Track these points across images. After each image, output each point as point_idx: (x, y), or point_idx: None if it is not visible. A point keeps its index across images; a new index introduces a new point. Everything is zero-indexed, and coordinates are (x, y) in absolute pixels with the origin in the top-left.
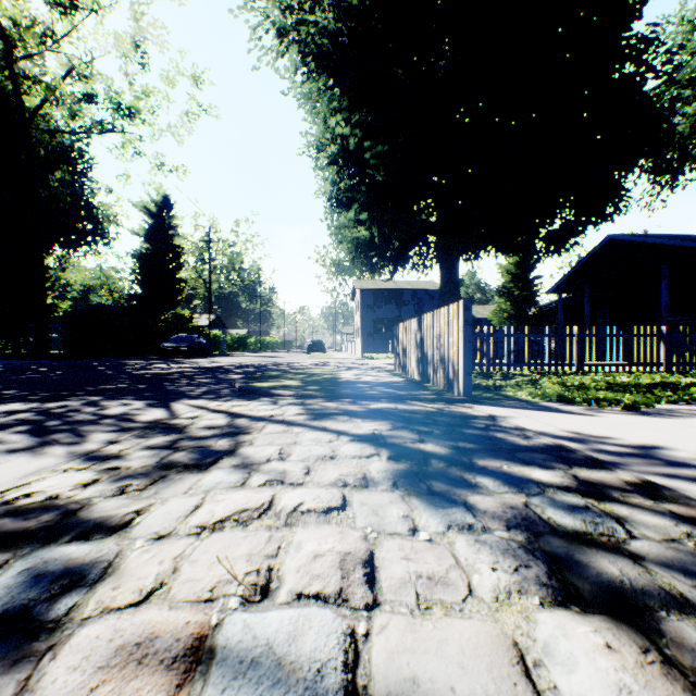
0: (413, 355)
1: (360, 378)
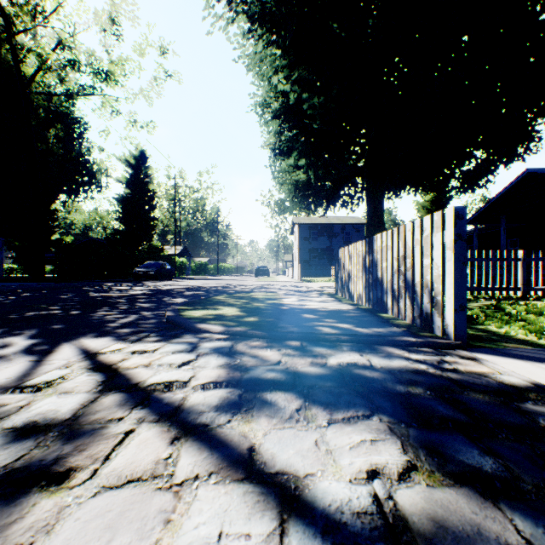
0: (361, 279)
1: (304, 305)
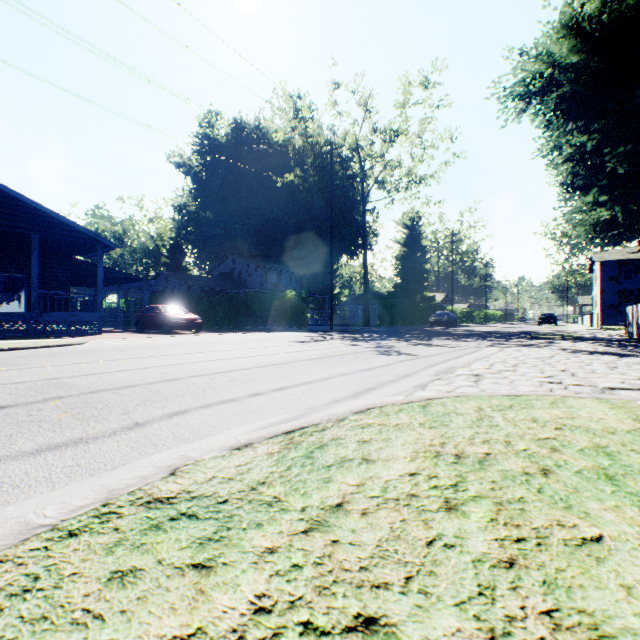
0: (633, 325)
1: (595, 336)
